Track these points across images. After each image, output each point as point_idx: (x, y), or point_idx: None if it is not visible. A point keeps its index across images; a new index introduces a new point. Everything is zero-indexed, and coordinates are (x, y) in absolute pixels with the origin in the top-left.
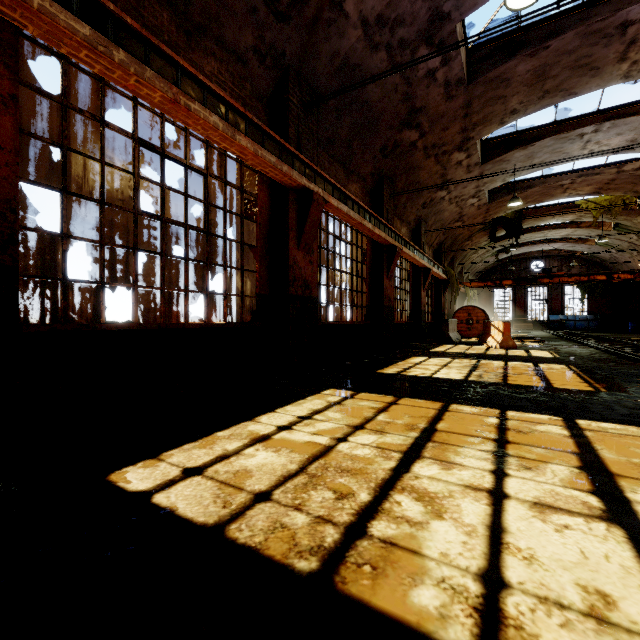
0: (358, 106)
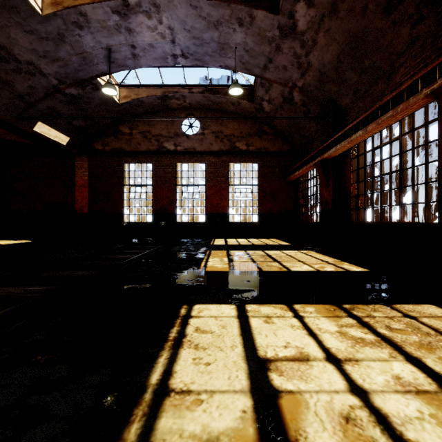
0: None
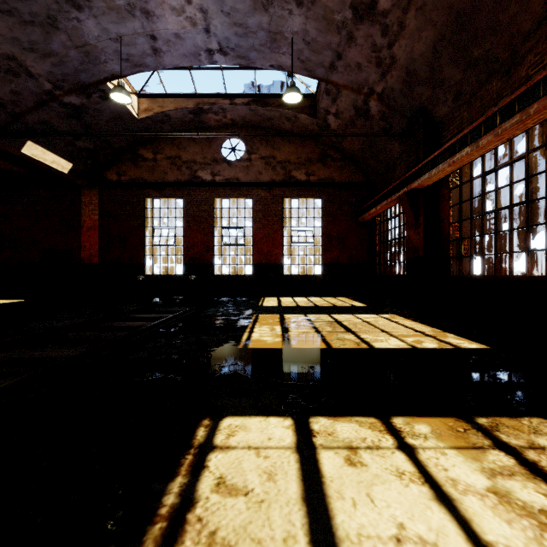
0: None
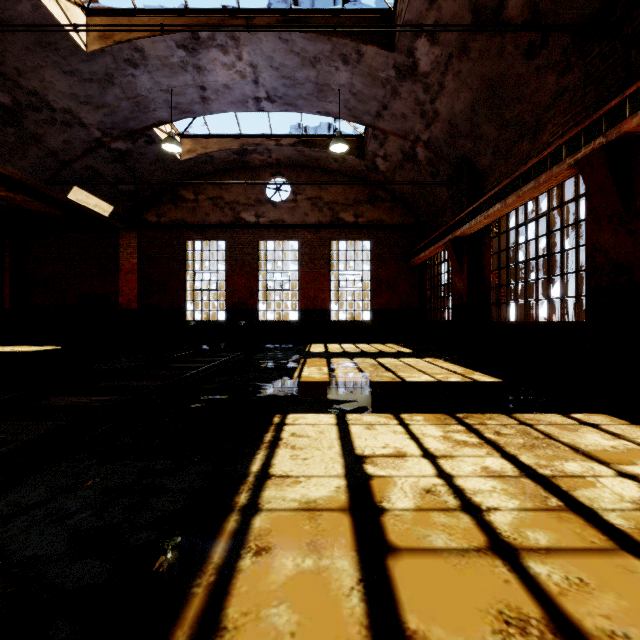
0: None
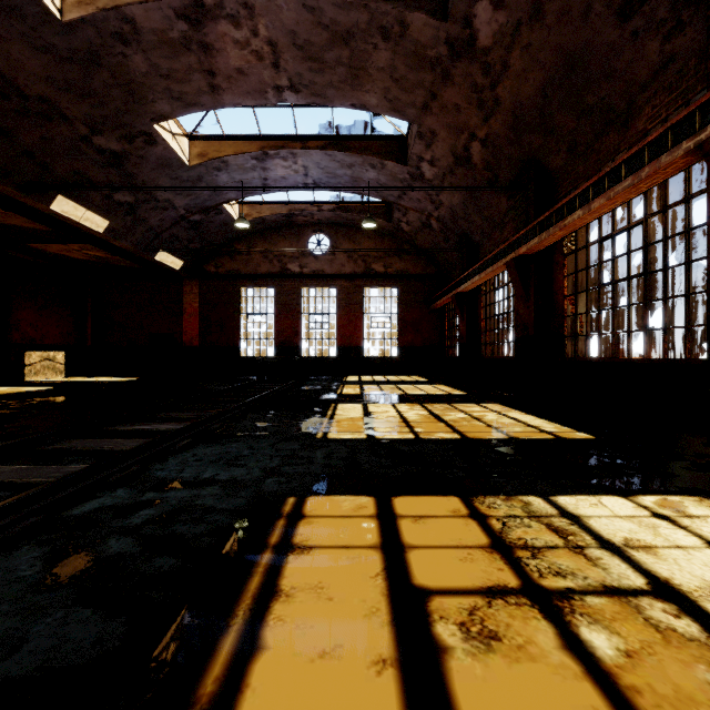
0: None
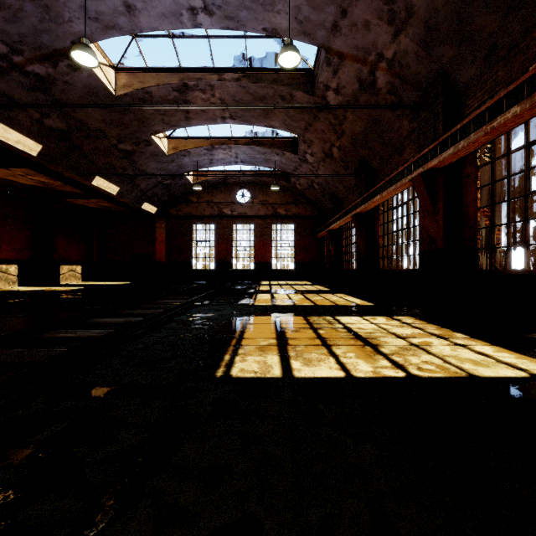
0: (466, 4)
